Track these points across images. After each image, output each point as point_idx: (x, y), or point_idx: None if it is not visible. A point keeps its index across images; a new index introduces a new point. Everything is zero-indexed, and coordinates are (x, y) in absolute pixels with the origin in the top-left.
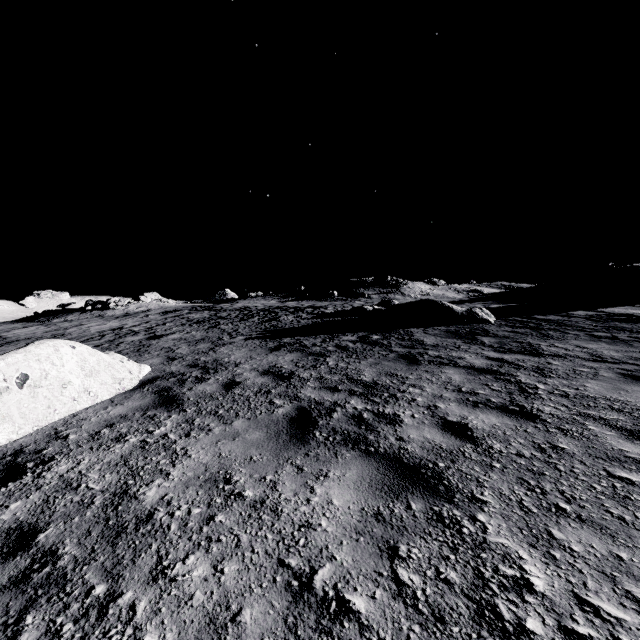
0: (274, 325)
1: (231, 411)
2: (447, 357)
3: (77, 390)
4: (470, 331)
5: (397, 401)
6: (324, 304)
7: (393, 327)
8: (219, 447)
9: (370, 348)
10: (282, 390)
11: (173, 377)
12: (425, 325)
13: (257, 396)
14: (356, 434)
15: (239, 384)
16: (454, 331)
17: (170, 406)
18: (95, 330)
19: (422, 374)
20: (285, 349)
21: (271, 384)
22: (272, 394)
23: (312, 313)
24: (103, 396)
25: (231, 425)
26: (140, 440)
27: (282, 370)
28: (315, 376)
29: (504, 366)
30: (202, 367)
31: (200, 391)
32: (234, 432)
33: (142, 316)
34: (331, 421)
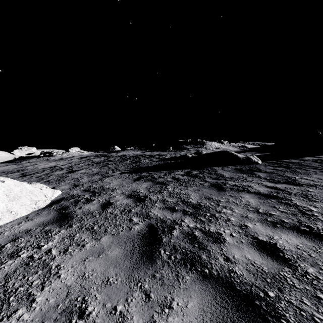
0: (137, 165)
1: (102, 227)
2: (241, 186)
3: (1, 211)
4: (249, 169)
5: (217, 220)
6: (165, 153)
7: (204, 166)
8: (85, 265)
9: (192, 179)
10: (139, 209)
11: (72, 198)
12: (222, 165)
13: (122, 214)
14: (192, 253)
15: (112, 204)
16: (240, 169)
17: (62, 222)
18: (41, 167)
19: (229, 198)
20: (143, 179)
21: (132, 205)
22: (132, 213)
23: (158, 158)
24: (22, 213)
25: (99, 241)
26: (28, 256)
27: (140, 194)
28: (160, 199)
29: (280, 192)
30: (92, 191)
31: (86, 209)
32: (100, 248)
33: (69, 160)
34: (172, 238)
